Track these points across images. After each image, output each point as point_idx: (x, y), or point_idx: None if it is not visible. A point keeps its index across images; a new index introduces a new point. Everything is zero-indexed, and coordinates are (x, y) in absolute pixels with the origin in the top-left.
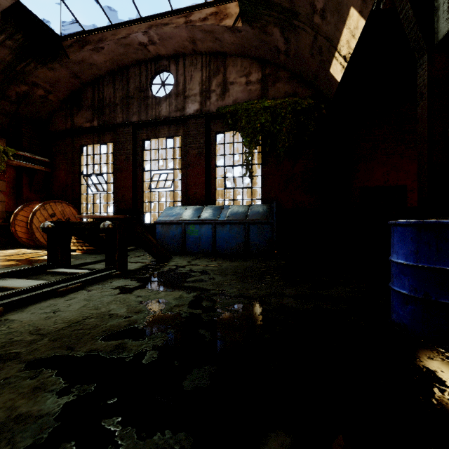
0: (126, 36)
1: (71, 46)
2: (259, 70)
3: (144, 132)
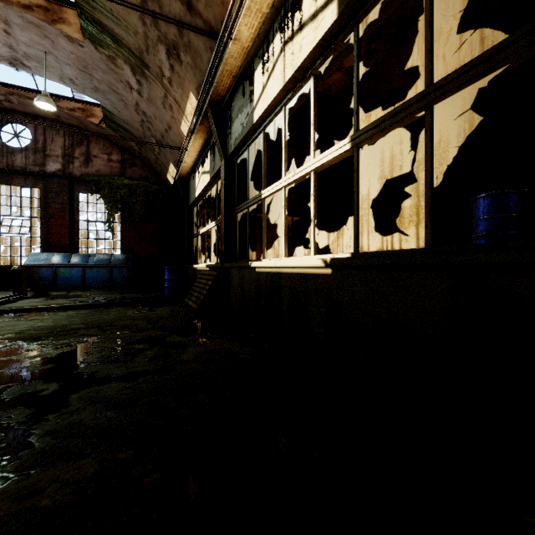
0: None
1: None
2: (120, 153)
3: None
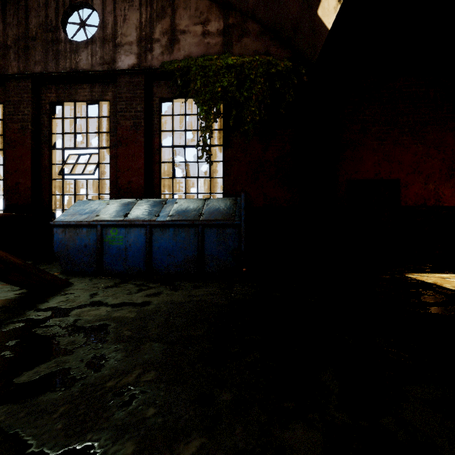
0: None
1: None
2: (221, 18)
3: (53, 92)
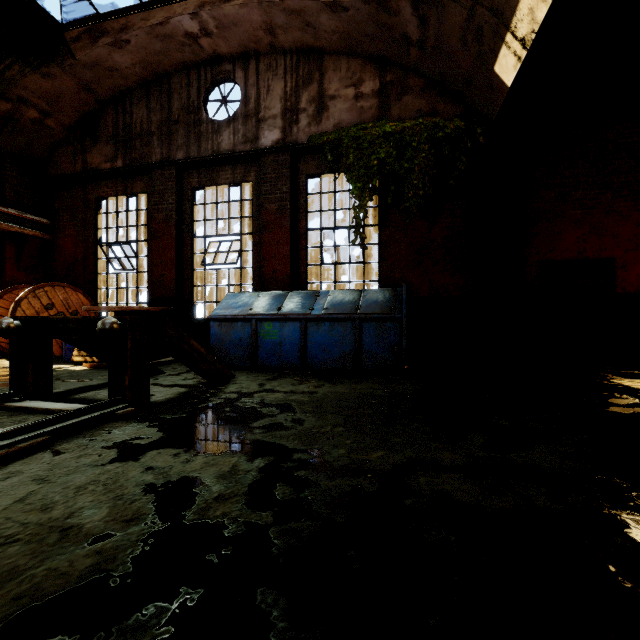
0: (164, 20)
1: (79, 39)
2: (376, 76)
3: (195, 177)
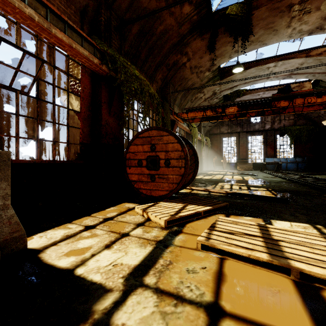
0: None
1: None
2: (293, 116)
3: (249, 134)
